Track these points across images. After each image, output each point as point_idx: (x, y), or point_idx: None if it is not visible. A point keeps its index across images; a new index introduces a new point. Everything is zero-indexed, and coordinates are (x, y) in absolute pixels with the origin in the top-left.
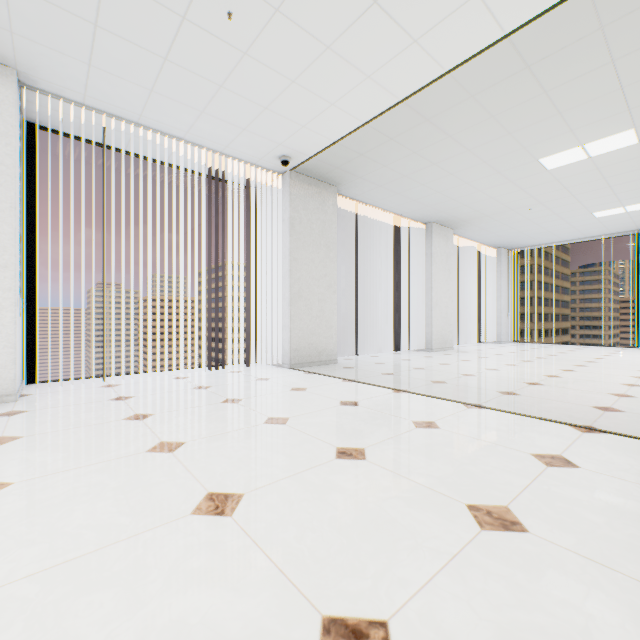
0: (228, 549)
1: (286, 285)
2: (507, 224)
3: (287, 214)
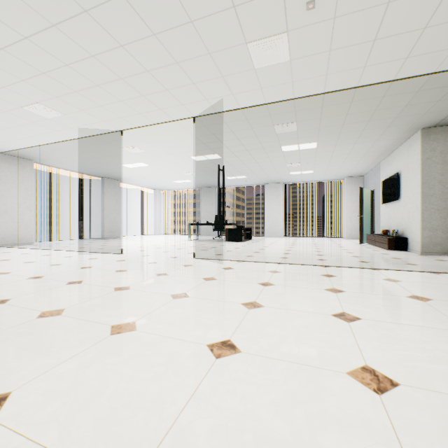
0: None
1: None
2: (143, 181)
3: None
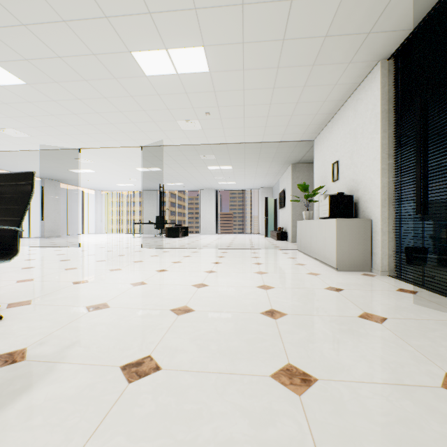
0: None
1: None
2: (86, 183)
3: None
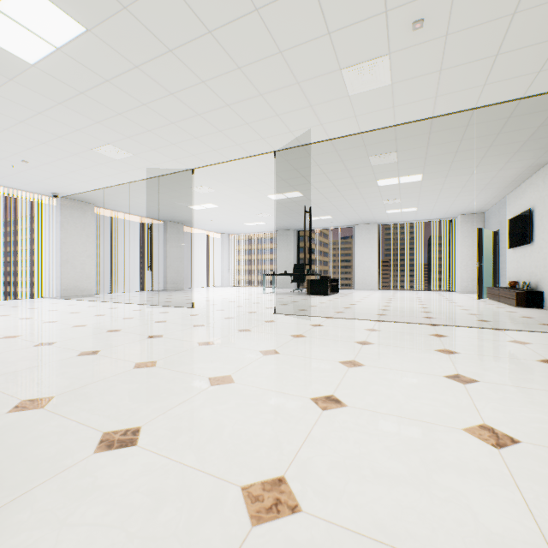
0: (6, 317)
1: (59, 256)
2: (210, 224)
3: (59, 219)
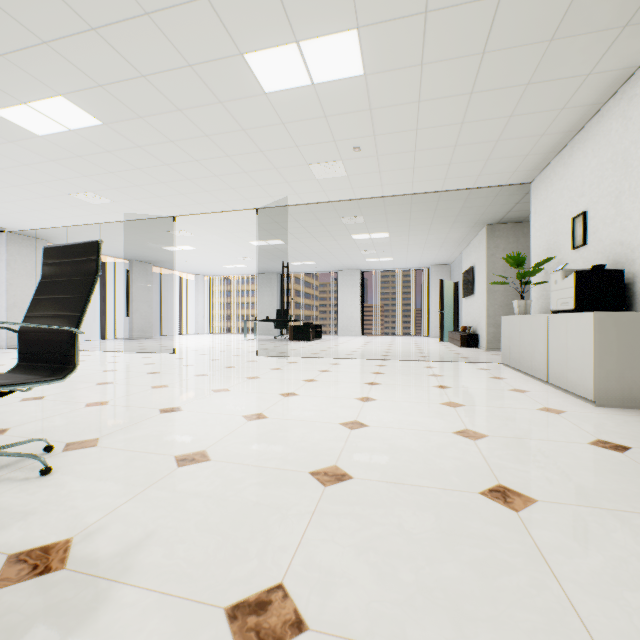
0: None
1: (4, 299)
2: (184, 265)
3: (5, 257)
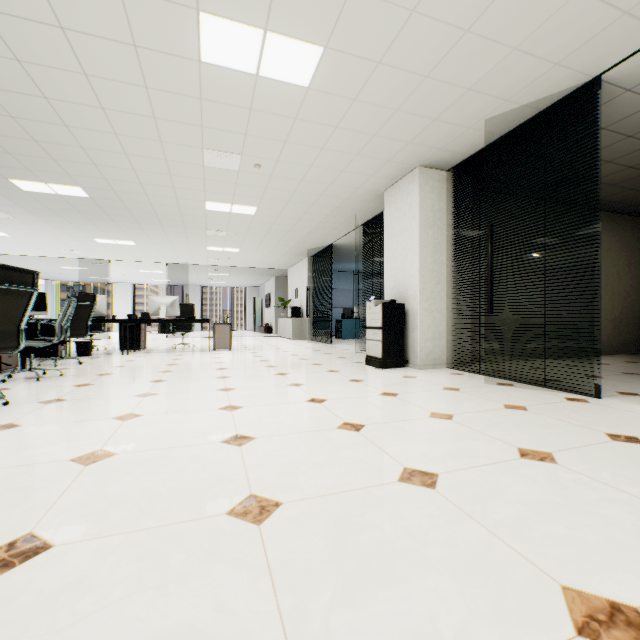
0: None
1: None
2: (51, 274)
3: None
